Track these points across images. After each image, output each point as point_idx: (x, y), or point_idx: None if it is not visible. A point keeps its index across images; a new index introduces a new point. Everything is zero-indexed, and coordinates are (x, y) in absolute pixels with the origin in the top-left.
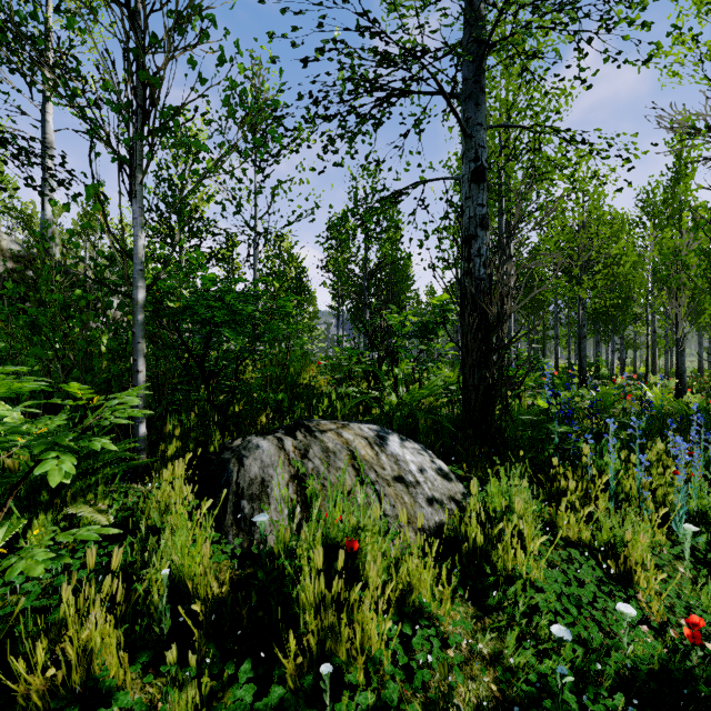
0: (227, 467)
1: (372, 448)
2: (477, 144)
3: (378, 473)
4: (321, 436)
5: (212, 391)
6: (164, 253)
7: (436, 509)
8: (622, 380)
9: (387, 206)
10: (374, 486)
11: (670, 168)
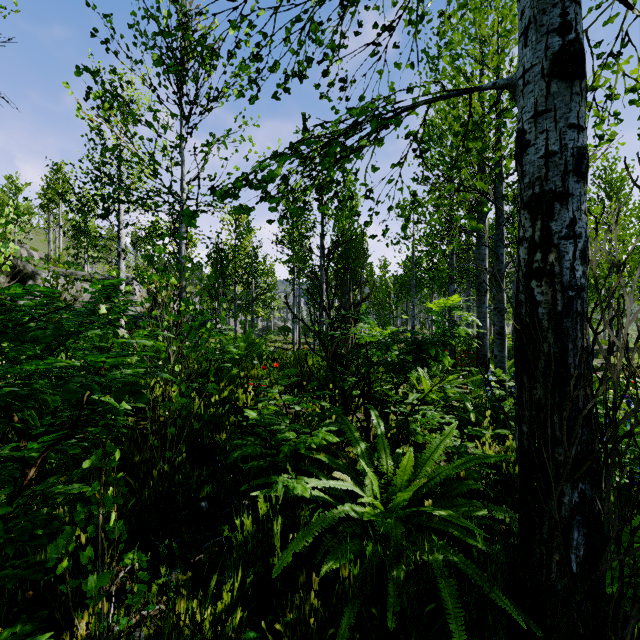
0: None
1: None
2: None
3: None
4: None
5: None
6: None
7: None
8: None
9: (363, 143)
10: None
11: None
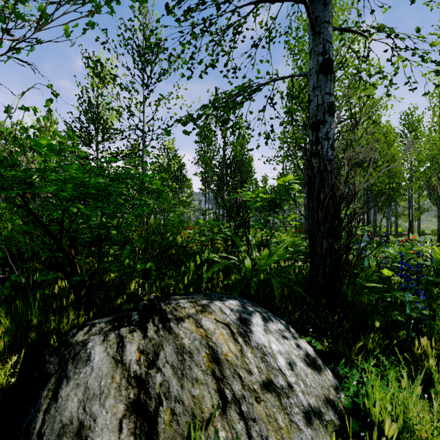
0: (39, 394)
1: (235, 340)
2: (324, 40)
3: (243, 382)
4: (177, 327)
5: (73, 266)
6: (34, 132)
7: (315, 427)
8: (394, 238)
9: (243, 100)
10: (240, 405)
11: (432, 94)
